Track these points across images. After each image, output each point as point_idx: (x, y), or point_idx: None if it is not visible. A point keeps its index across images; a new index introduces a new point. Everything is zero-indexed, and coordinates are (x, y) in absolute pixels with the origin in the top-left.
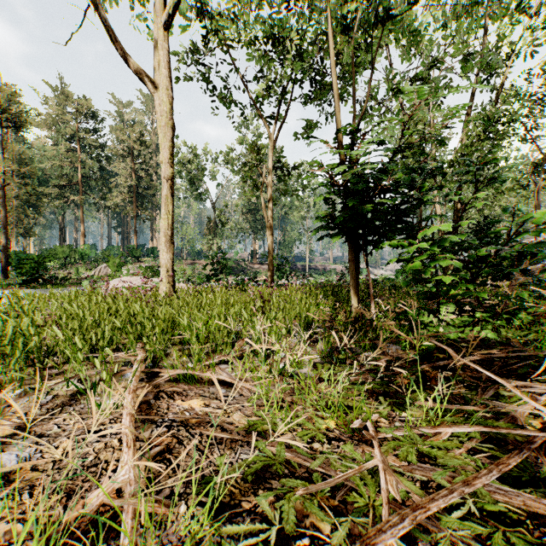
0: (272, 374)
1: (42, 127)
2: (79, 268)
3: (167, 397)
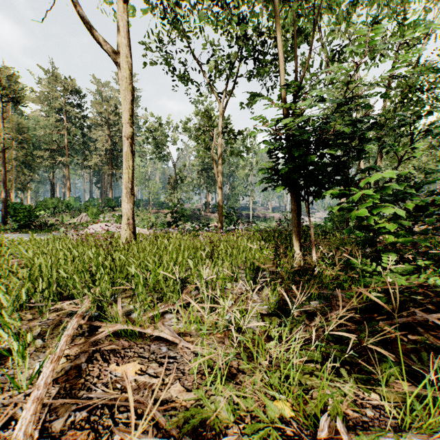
0: (217, 329)
1: (36, 102)
2: (65, 216)
3: (102, 359)
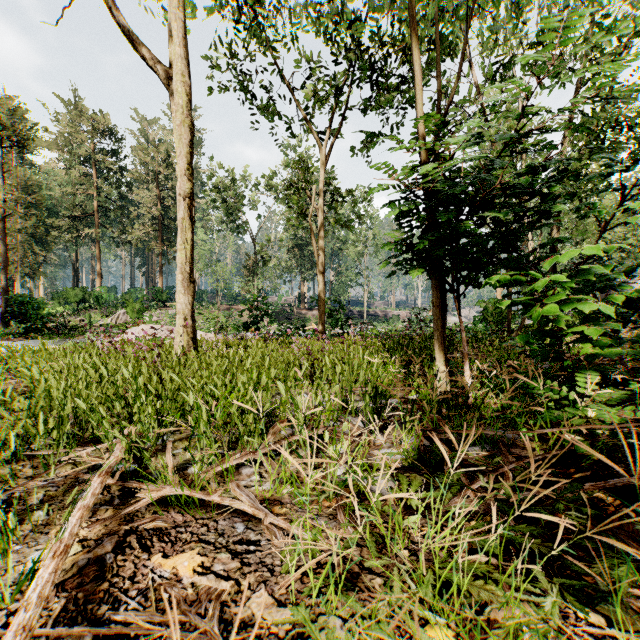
0: (325, 494)
1: (52, 148)
2: (94, 314)
3: (139, 545)
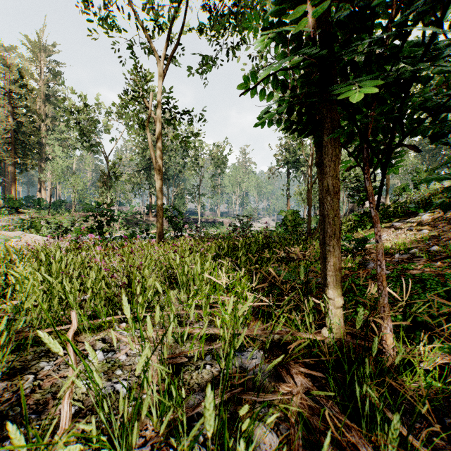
0: None
1: None
2: None
3: None
